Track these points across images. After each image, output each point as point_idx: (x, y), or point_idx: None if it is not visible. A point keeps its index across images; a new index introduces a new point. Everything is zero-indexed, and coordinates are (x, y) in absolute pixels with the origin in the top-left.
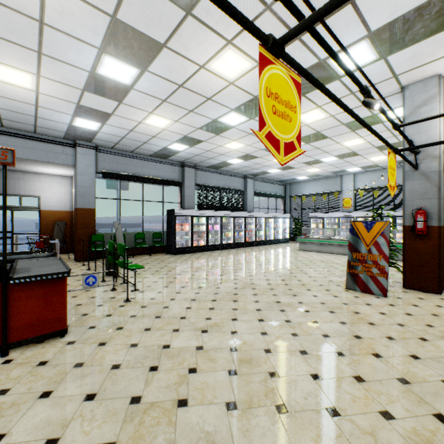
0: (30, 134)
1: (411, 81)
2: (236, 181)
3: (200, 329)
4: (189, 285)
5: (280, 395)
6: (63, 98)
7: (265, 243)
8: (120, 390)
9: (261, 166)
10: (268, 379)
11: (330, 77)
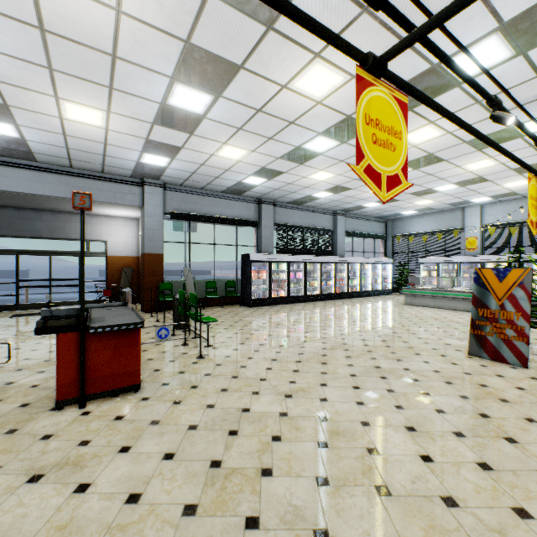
0: (97, 174)
1: None
2: (324, 219)
3: (283, 393)
4: (268, 343)
5: (381, 475)
6: (132, 133)
7: (360, 294)
8: (199, 452)
9: (354, 199)
10: (366, 455)
11: (447, 84)
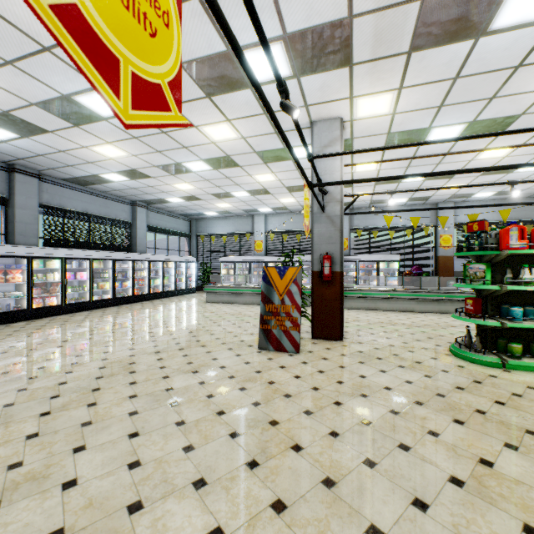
0: None
1: (320, 117)
2: (120, 208)
3: None
4: None
5: None
6: None
7: (163, 295)
8: None
9: (156, 190)
10: None
11: (241, 81)
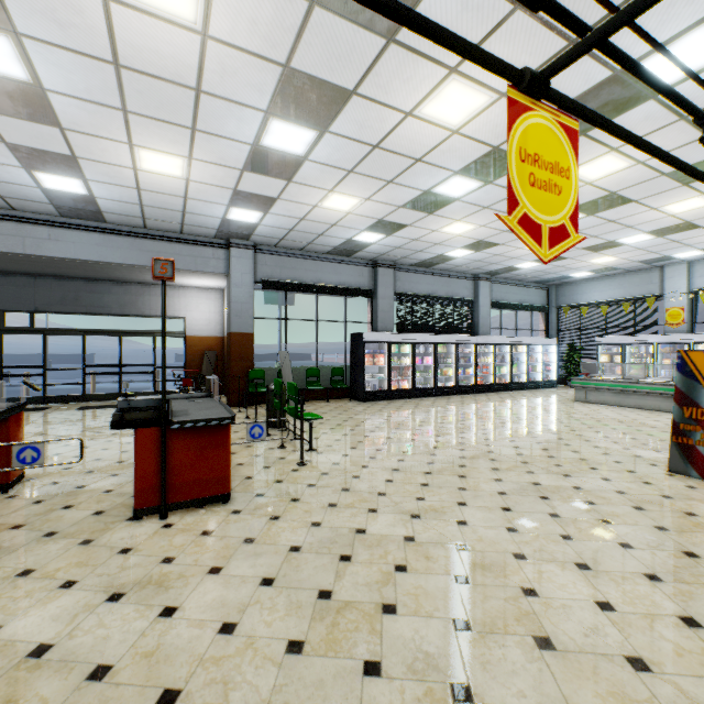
0: (175, 235)
1: None
2: (461, 285)
3: (408, 512)
4: (387, 448)
5: (541, 624)
6: (217, 183)
7: (511, 387)
8: (303, 579)
9: (503, 258)
10: (521, 597)
11: (636, 96)
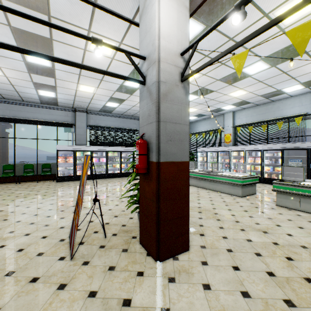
0: None
1: None
2: (132, 122)
3: None
4: None
5: None
6: None
7: None
8: None
9: None
10: None
11: None
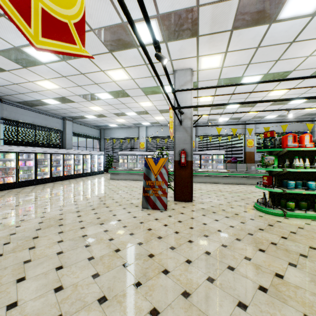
0: None
1: (179, 68)
2: (55, 121)
3: None
4: None
5: None
6: None
7: (83, 175)
8: None
9: (78, 110)
10: None
11: (131, 43)
